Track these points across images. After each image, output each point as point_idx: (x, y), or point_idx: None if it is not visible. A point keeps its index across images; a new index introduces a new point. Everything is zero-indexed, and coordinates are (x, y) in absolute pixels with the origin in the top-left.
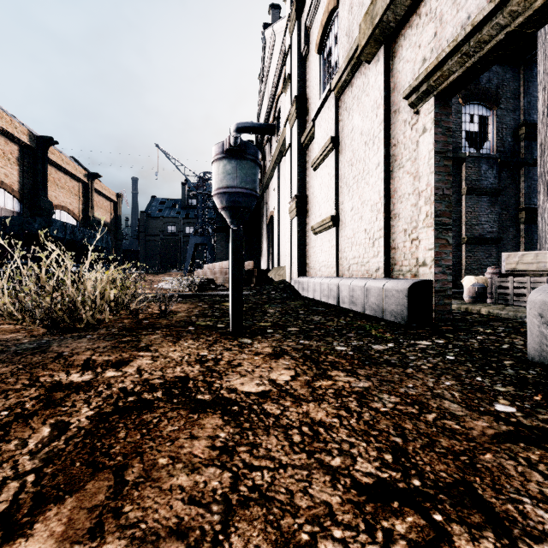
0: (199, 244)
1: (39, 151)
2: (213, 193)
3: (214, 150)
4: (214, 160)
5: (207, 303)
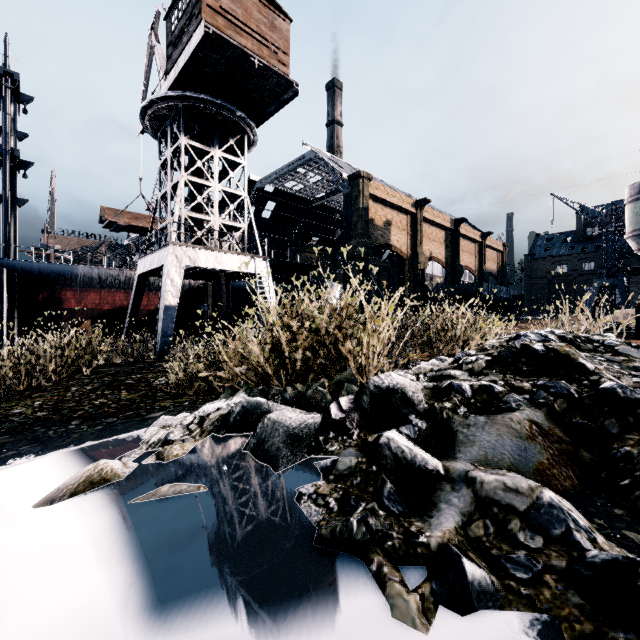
0: (604, 286)
1: (455, 230)
2: (626, 236)
3: (627, 191)
4: (627, 202)
5: (621, 335)
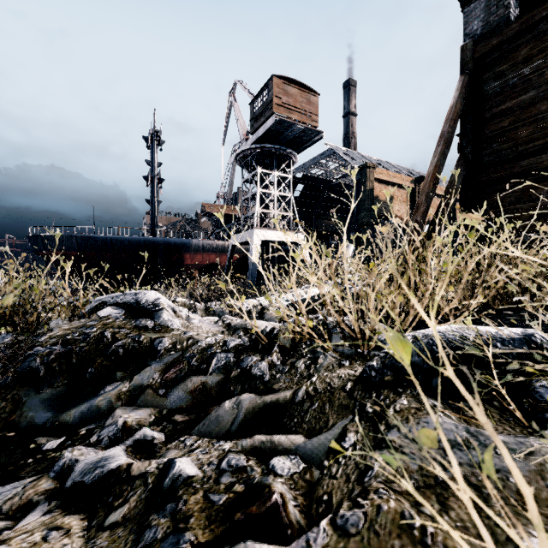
0: None
1: None
2: None
3: None
4: None
5: None
